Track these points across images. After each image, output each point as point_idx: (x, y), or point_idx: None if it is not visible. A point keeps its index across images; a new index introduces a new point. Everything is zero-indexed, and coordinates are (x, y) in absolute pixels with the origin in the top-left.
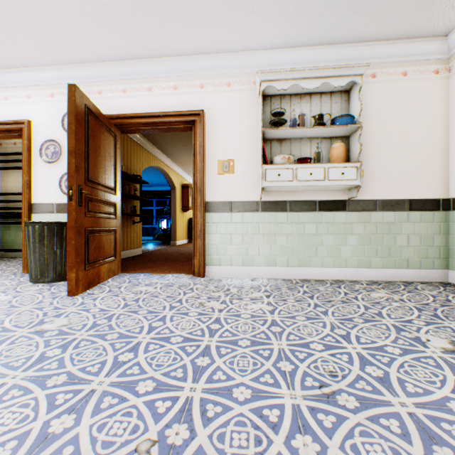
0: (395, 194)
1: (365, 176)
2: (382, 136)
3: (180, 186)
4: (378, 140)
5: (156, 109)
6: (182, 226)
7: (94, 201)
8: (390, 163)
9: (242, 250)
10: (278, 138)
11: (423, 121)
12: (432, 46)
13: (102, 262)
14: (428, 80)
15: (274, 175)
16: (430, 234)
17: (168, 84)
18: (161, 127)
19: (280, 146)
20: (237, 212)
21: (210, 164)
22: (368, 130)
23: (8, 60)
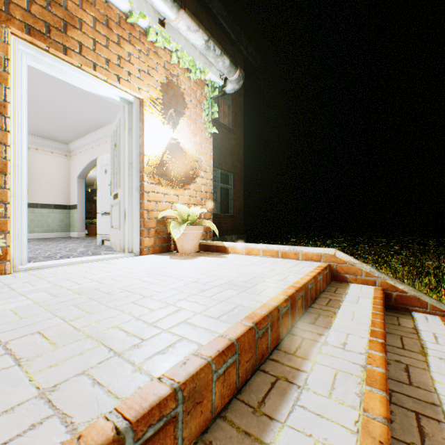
0: (48, 201)
1: (33, 192)
2: (42, 176)
3: None
4: (40, 178)
5: None
6: None
7: None
8: (46, 188)
9: None
10: None
11: (61, 174)
12: (64, 146)
13: None
14: (63, 158)
15: None
16: (64, 218)
17: None
18: None
19: None
20: None
21: None
22: (35, 172)
23: None
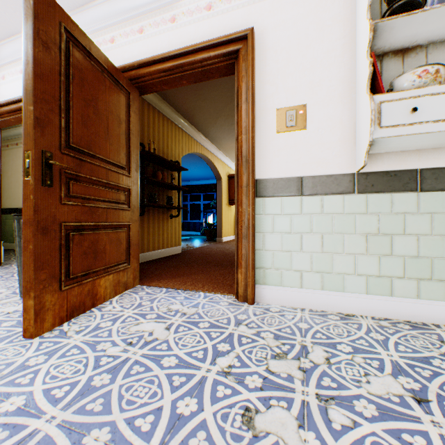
0: None
1: None
2: None
3: (226, 177)
4: None
5: (182, 45)
6: (228, 221)
7: (83, 181)
8: None
9: (320, 262)
10: (398, 47)
11: None
12: None
13: (102, 274)
14: None
15: (399, 112)
16: None
17: (199, 5)
18: (189, 72)
19: (401, 64)
20: (312, 196)
21: (262, 118)
22: None
23: (12, 17)
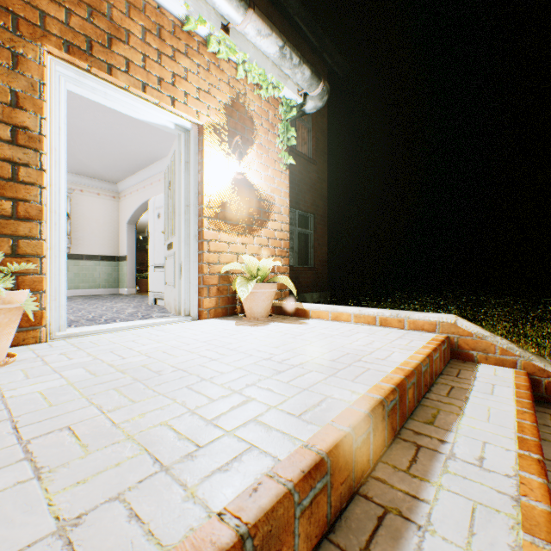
0: (95, 252)
1: (78, 242)
2: (87, 222)
3: None
4: (85, 224)
5: None
6: None
7: None
8: (92, 237)
9: None
10: None
11: (109, 219)
12: (112, 186)
13: None
14: (111, 200)
15: None
16: (112, 272)
17: None
18: None
19: None
20: None
21: None
22: (80, 218)
23: None
